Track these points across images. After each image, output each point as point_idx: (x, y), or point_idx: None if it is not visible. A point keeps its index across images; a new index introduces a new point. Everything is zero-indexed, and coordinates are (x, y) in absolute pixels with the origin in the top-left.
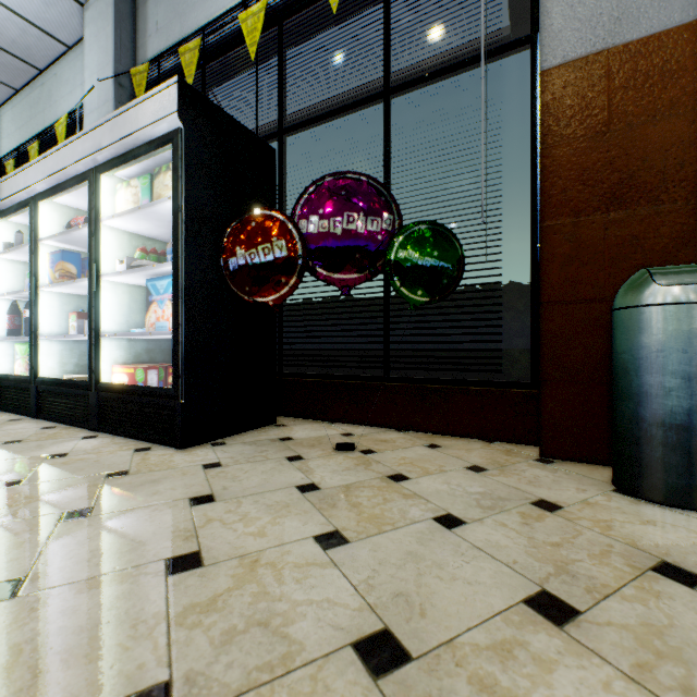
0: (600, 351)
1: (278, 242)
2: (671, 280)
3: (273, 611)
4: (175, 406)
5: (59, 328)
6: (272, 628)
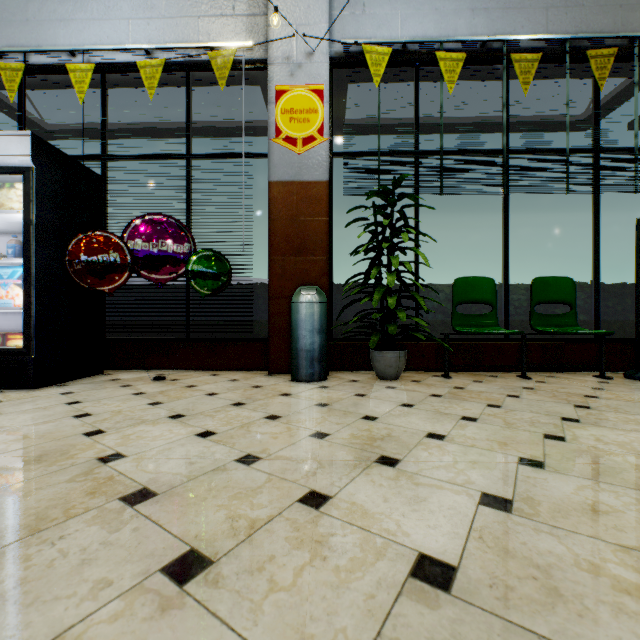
0: None
1: (114, 254)
2: (306, 293)
3: (134, 417)
4: (27, 360)
5: None
6: (135, 419)
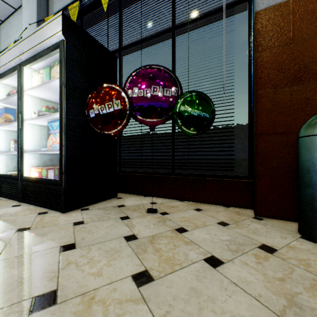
0: (288, 160)
1: (116, 101)
2: None
3: None
4: (61, 189)
5: (5, 148)
6: None
